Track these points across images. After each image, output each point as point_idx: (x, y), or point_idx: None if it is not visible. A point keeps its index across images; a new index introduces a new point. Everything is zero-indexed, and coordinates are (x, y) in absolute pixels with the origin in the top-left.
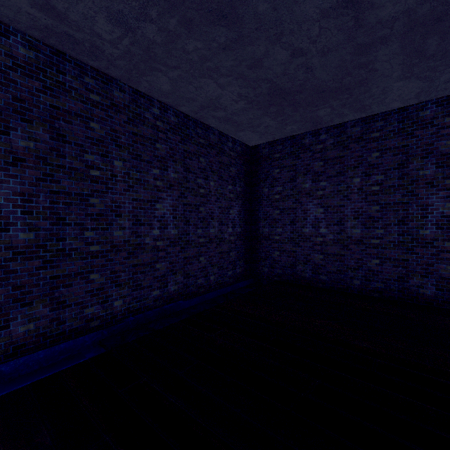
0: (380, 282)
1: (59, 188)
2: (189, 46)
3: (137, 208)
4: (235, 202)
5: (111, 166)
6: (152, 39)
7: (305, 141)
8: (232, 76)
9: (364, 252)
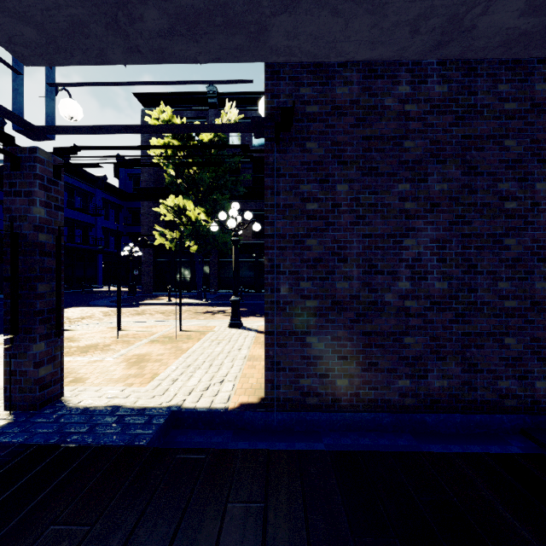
0: None
1: (470, 231)
2: None
3: None
4: None
5: (531, 192)
6: None
7: None
8: None
9: None
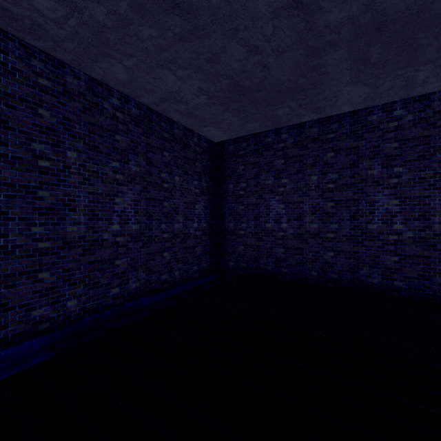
0: (334, 273)
1: None
2: (143, 34)
3: (94, 202)
4: (200, 197)
5: (63, 157)
6: (102, 22)
7: (268, 140)
8: (191, 70)
9: (321, 245)
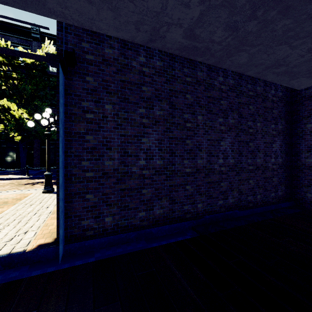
0: None
1: (172, 135)
2: (278, 26)
3: (210, 145)
4: (276, 137)
5: (196, 119)
6: (249, 31)
7: None
8: (308, 37)
9: None
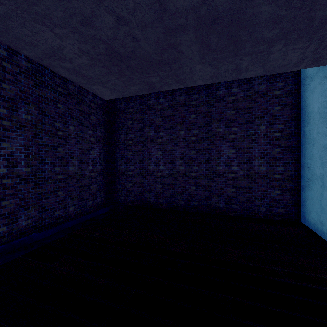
0: (195, 201)
1: None
2: None
3: None
4: (95, 144)
5: None
6: None
7: (150, 102)
8: (67, 29)
9: (187, 181)
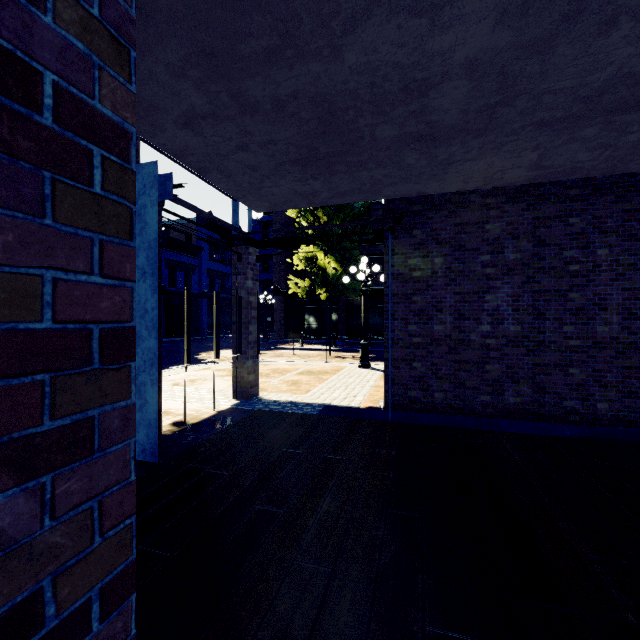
0: None
1: (539, 288)
2: None
3: (629, 299)
4: None
5: (593, 256)
6: (637, 140)
7: None
8: None
9: None
